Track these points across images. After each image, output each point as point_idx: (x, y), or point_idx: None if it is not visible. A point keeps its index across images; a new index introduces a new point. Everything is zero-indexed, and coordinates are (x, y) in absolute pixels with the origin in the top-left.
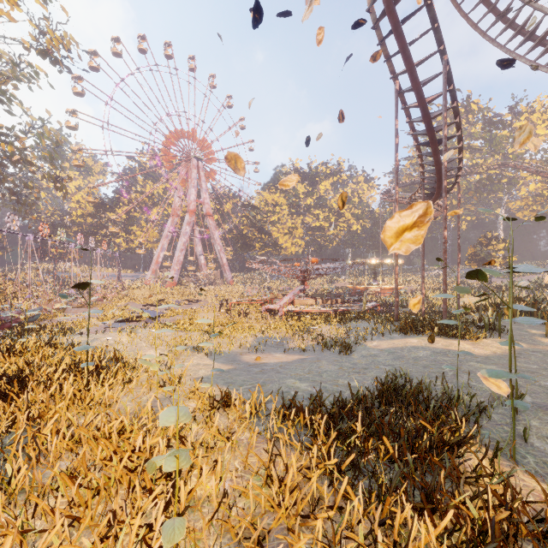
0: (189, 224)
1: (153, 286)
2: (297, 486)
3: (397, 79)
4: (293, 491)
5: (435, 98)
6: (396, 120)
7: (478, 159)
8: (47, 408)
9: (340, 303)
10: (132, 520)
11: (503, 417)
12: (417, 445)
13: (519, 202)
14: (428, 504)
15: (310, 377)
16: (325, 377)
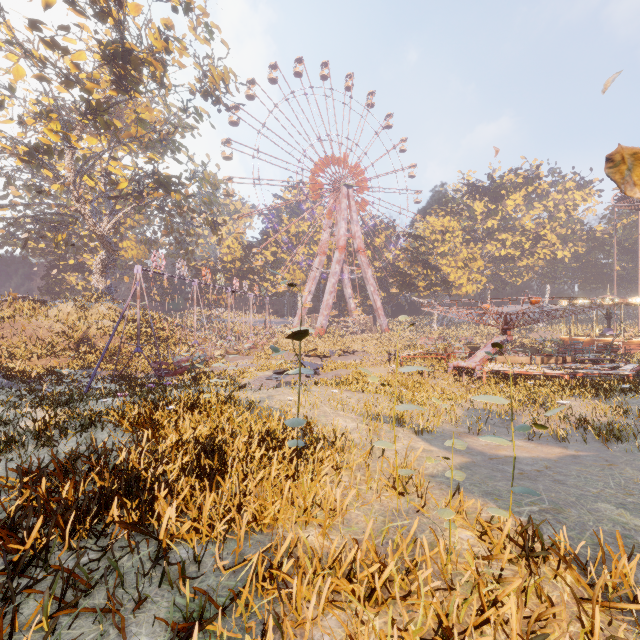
0: (339, 263)
1: None
2: None
3: None
4: None
5: None
6: None
7: None
8: (261, 506)
9: (569, 363)
10: None
11: None
12: None
13: None
14: None
15: None
16: None
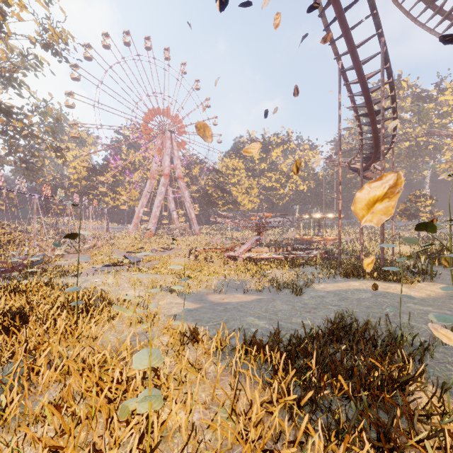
0: (164, 185)
1: (135, 236)
2: (260, 421)
3: (340, 59)
4: (256, 425)
5: (373, 75)
6: (339, 94)
7: (407, 129)
8: (42, 341)
9: (290, 251)
10: (110, 450)
11: (445, 355)
12: (368, 382)
13: (443, 165)
14: (386, 444)
15: (267, 315)
16: (280, 315)
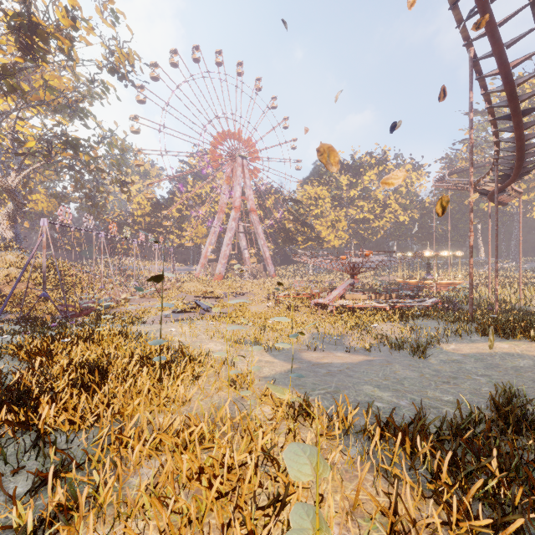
0: (235, 220)
1: (203, 279)
2: None
3: (472, 45)
4: None
5: (522, 61)
6: (471, 92)
7: None
8: (126, 402)
9: (394, 298)
10: None
11: None
12: None
13: None
14: None
15: (389, 384)
16: (408, 385)
